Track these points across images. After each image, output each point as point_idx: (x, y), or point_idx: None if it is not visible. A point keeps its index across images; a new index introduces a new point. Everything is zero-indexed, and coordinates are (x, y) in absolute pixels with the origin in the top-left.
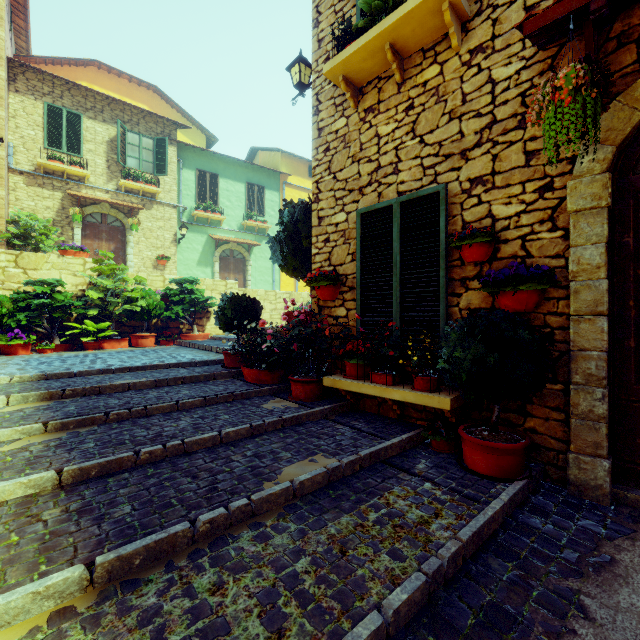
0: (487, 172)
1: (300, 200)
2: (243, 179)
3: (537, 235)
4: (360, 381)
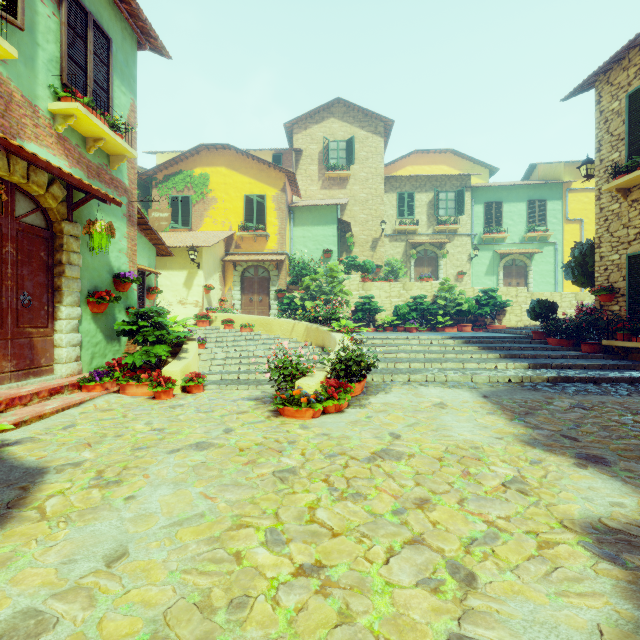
0: None
1: (587, 242)
2: (524, 199)
3: None
4: (625, 341)
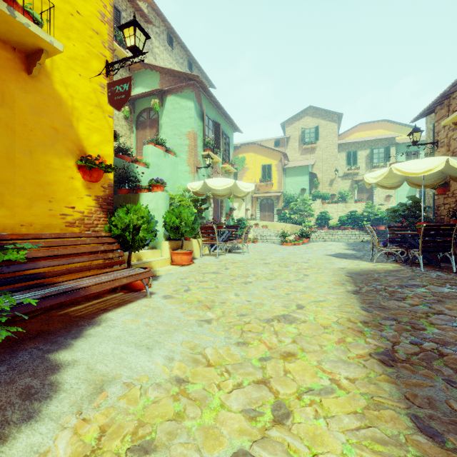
0: None
1: None
2: None
3: None
4: None
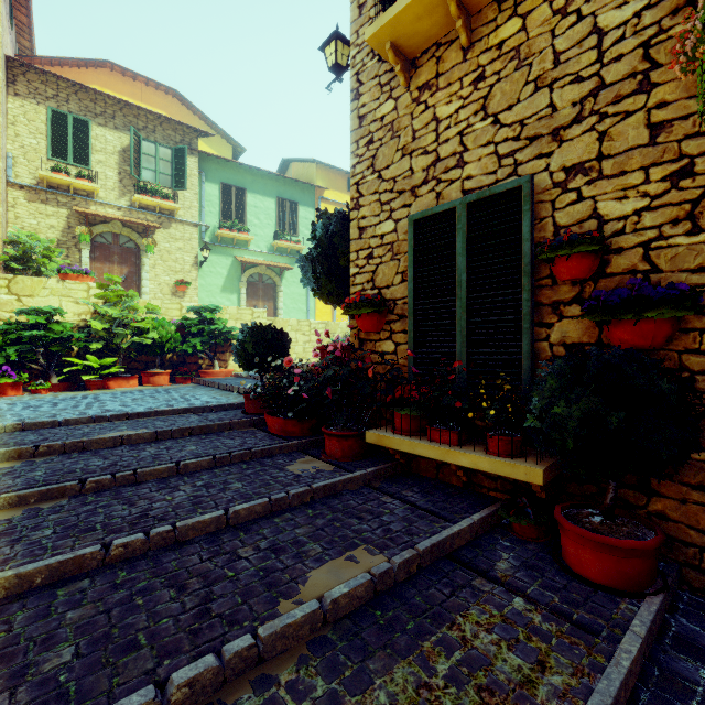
0: (591, 156)
1: (337, 209)
2: (273, 194)
3: (668, 240)
4: (414, 438)
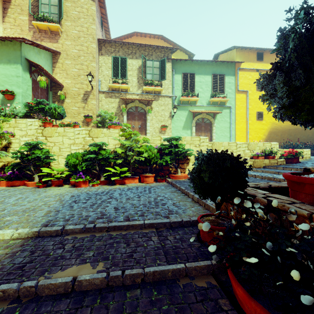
0: None
1: None
2: (210, 73)
3: None
4: None
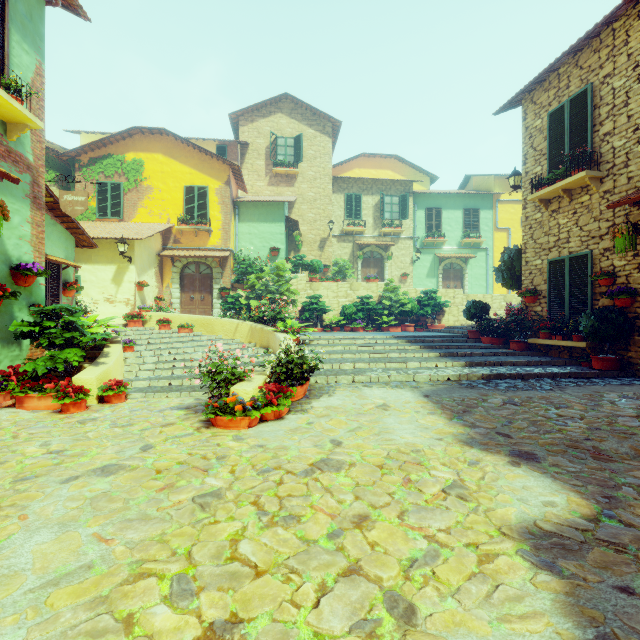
0: (611, 246)
1: (514, 248)
2: (460, 206)
3: (632, 274)
4: (546, 339)
